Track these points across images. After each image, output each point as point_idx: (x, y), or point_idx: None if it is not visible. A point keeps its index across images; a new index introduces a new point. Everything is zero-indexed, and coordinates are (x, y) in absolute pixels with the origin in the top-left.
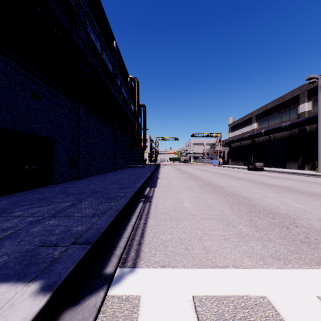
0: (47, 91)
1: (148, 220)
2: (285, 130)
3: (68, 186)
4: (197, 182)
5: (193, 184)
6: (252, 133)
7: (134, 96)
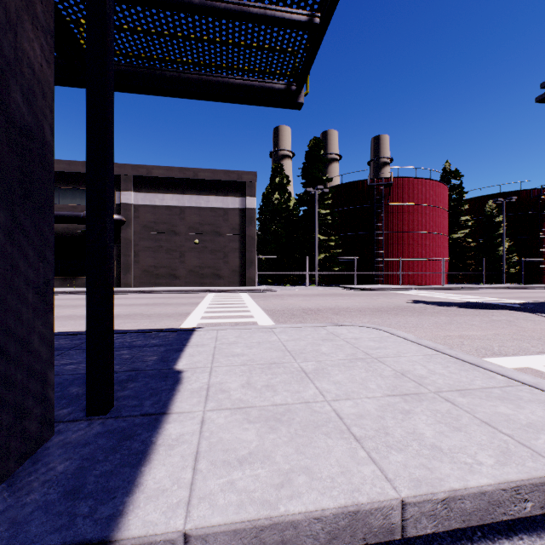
0: None
1: None
2: None
3: None
4: None
5: None
6: None
7: None
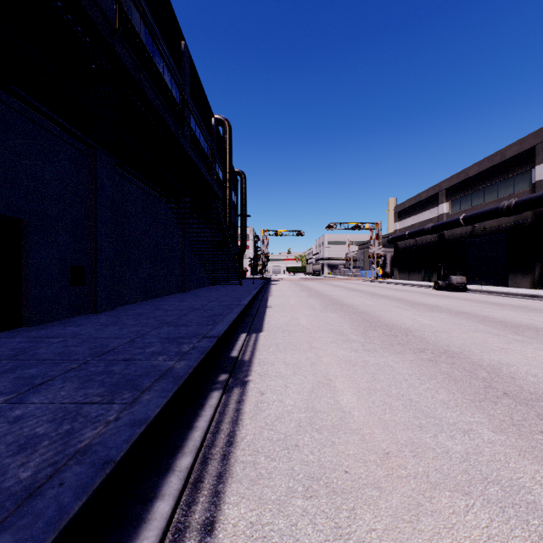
0: (1, 105)
1: (222, 501)
2: (506, 214)
3: (52, 332)
4: (351, 318)
5: (343, 324)
6: (439, 221)
7: (223, 153)
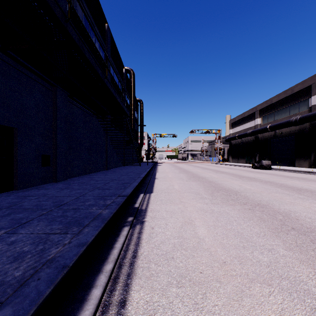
0: (1, 62)
1: (130, 289)
2: (294, 125)
3: (31, 193)
4: (204, 185)
5: (199, 188)
6: (255, 128)
7: (130, 89)
